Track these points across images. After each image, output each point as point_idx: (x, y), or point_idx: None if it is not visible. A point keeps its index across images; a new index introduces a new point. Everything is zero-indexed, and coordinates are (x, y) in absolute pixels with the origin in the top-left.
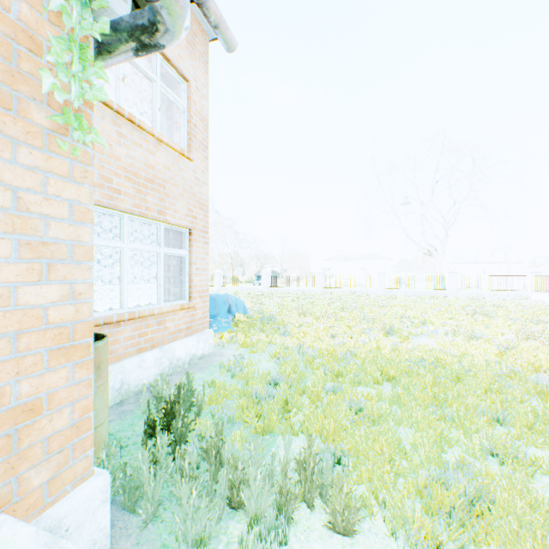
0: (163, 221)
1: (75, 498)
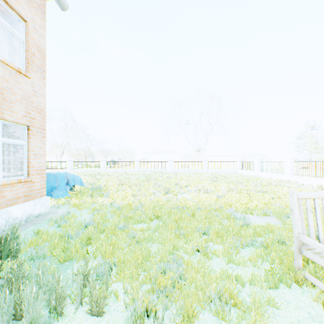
0: (0, 118)
1: None
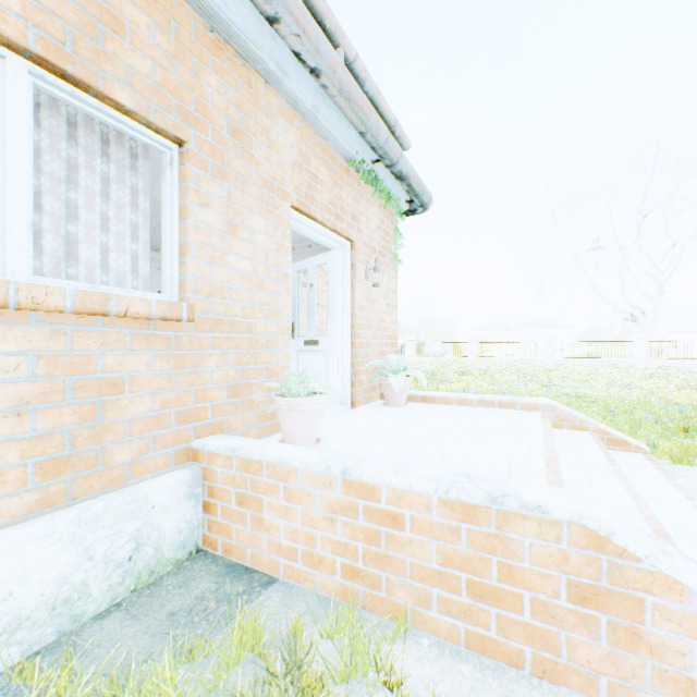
0: None
1: None
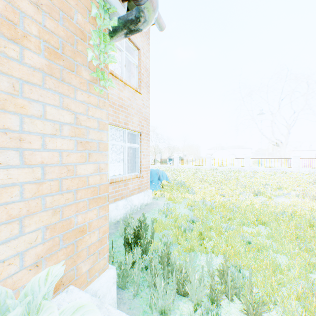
0: (126, 128)
1: (102, 280)
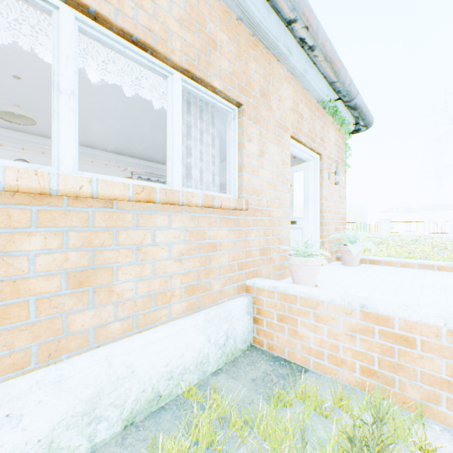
0: None
1: None
